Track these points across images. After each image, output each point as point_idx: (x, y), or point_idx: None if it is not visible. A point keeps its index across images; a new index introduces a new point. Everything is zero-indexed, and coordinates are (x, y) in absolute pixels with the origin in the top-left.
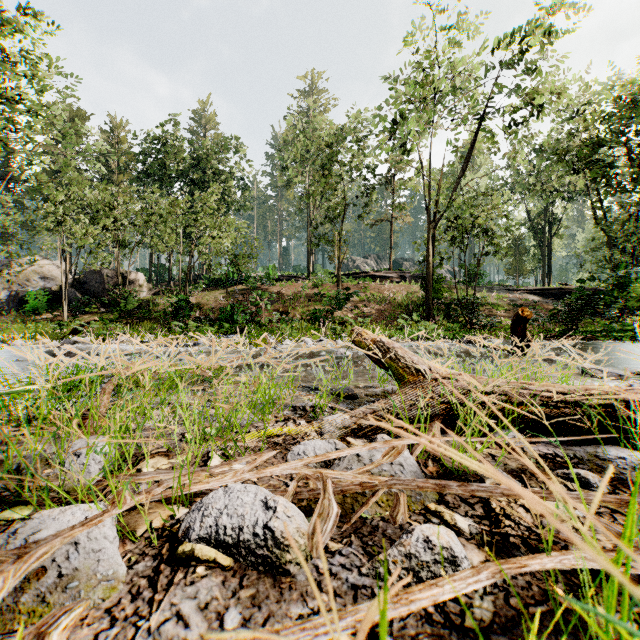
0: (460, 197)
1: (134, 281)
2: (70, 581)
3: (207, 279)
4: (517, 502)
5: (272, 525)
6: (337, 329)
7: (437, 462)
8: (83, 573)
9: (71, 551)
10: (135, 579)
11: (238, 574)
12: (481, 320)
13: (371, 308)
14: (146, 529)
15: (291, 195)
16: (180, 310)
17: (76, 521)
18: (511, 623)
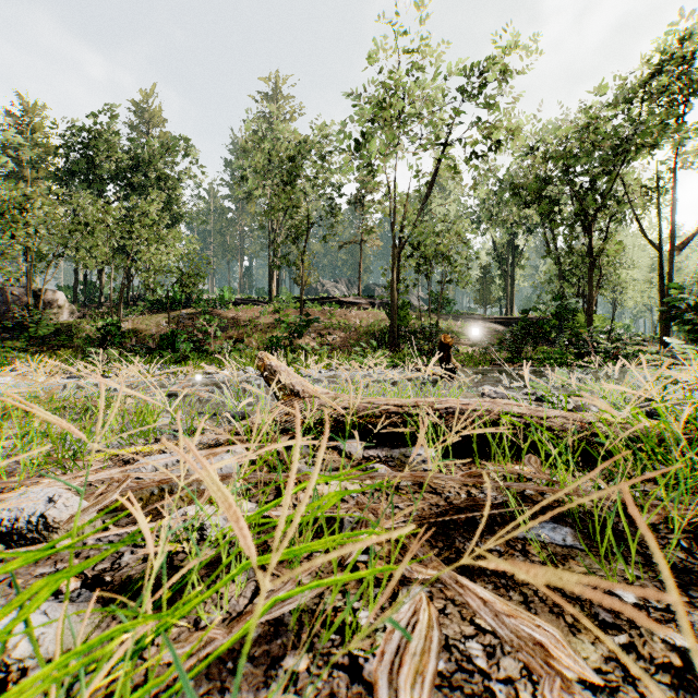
0: (423, 223)
1: (51, 301)
2: None
3: (148, 301)
4: (305, 489)
5: (48, 513)
6: (289, 358)
7: (272, 468)
8: None
9: None
10: None
11: None
12: None
13: (336, 336)
14: None
15: (252, 209)
16: (108, 336)
17: None
18: (217, 561)
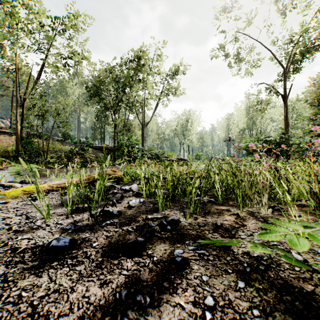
0: (36, 93)
1: None
2: None
3: None
4: None
5: None
6: None
7: None
8: None
9: None
10: None
11: None
12: (40, 160)
13: None
14: None
15: None
16: None
17: None
18: None
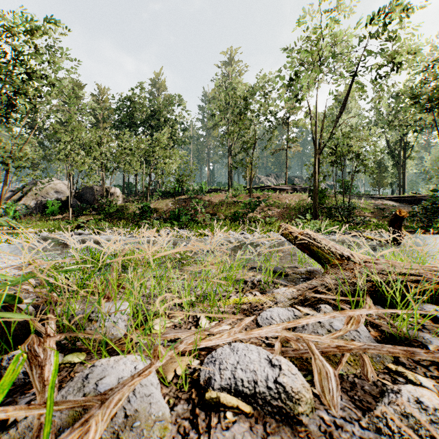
0: (339, 131)
1: (113, 193)
2: (134, 420)
3: (160, 192)
4: None
5: (281, 381)
6: (252, 225)
7: (376, 328)
8: (142, 414)
9: (130, 395)
10: (179, 420)
11: (259, 421)
12: (355, 219)
13: (273, 211)
14: (173, 376)
15: (216, 134)
16: (144, 212)
17: (128, 370)
18: None
